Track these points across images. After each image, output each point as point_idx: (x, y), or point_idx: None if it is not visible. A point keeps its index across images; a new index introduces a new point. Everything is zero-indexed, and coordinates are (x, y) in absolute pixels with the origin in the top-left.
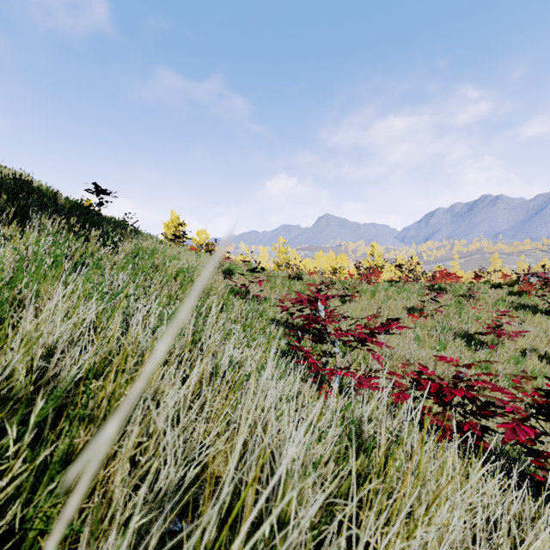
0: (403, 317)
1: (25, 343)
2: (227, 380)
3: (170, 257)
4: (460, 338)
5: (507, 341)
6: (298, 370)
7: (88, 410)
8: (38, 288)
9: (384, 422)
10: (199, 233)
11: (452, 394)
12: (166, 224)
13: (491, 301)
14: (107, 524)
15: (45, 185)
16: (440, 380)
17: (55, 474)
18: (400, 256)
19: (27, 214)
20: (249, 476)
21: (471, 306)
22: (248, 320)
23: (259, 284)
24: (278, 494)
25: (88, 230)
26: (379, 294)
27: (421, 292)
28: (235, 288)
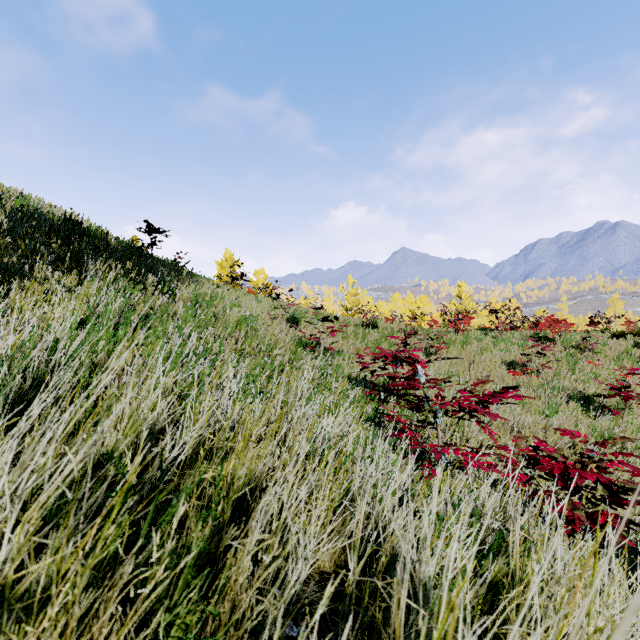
0: (502, 374)
1: (131, 424)
2: (326, 459)
3: (230, 304)
4: (575, 400)
5: (635, 405)
6: (439, 466)
7: (205, 502)
8: (109, 348)
9: (518, 518)
10: (257, 273)
11: (582, 477)
12: (219, 263)
13: (613, 354)
14: (232, 629)
15: (94, 224)
16: (564, 459)
17: (191, 578)
18: (493, 298)
19: (81, 259)
20: (402, 592)
21: (587, 360)
22: (322, 377)
23: (331, 334)
24: (439, 616)
25: (143, 275)
26: (471, 345)
27: (523, 343)
28: (303, 339)
